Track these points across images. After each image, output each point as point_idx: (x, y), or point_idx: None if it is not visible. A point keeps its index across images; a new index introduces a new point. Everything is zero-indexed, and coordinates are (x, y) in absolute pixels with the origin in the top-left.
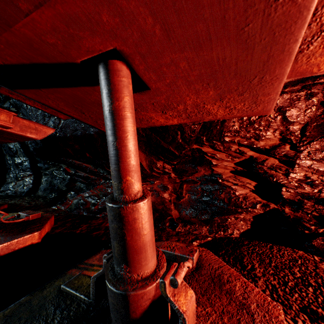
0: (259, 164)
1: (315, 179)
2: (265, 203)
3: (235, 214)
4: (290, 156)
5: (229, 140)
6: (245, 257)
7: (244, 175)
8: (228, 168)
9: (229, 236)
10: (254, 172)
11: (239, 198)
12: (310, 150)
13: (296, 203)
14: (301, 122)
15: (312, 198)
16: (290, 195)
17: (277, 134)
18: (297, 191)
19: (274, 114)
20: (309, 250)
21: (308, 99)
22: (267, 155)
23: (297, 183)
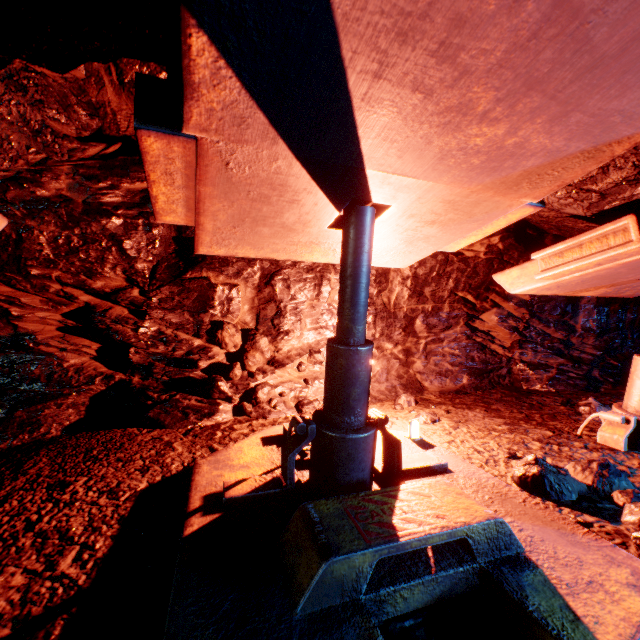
0: (99, 316)
1: (170, 334)
2: (109, 374)
3: (59, 399)
4: (138, 304)
5: (39, 274)
6: (35, 458)
7: (84, 334)
8: (52, 322)
9: (41, 438)
10: (94, 328)
11: (69, 372)
12: (161, 297)
13: (147, 368)
14: (147, 260)
15: (165, 359)
16: (142, 358)
17: (120, 273)
18: (149, 352)
19: (106, 242)
20: (144, 425)
21: (148, 231)
22: (113, 302)
23: (151, 341)
